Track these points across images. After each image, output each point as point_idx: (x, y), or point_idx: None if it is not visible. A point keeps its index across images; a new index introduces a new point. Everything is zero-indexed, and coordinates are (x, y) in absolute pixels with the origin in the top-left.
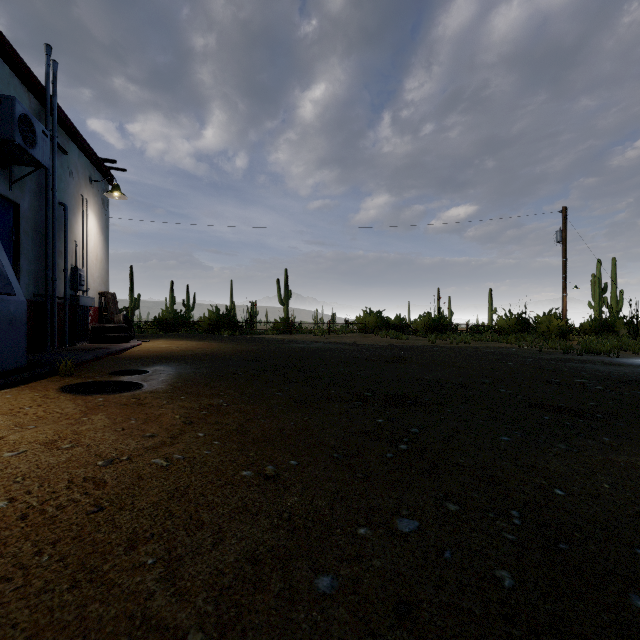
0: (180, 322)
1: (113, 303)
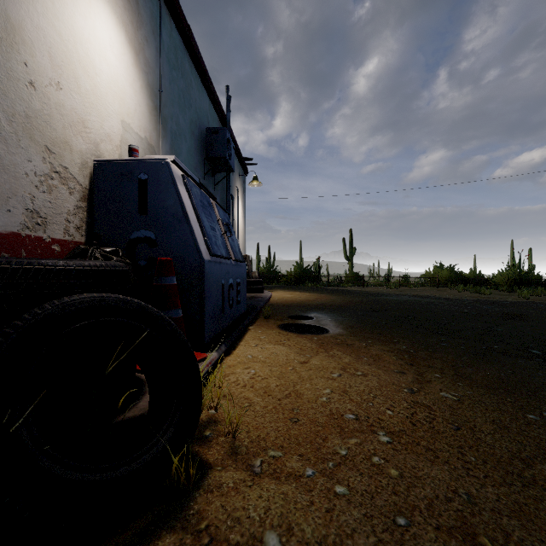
0: (272, 276)
1: (249, 263)
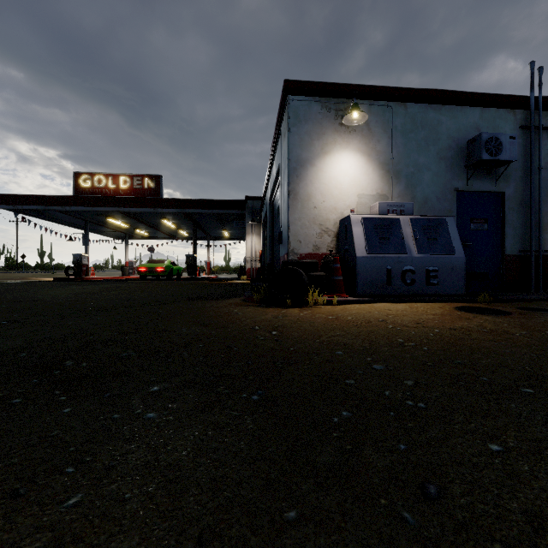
0: None
1: None
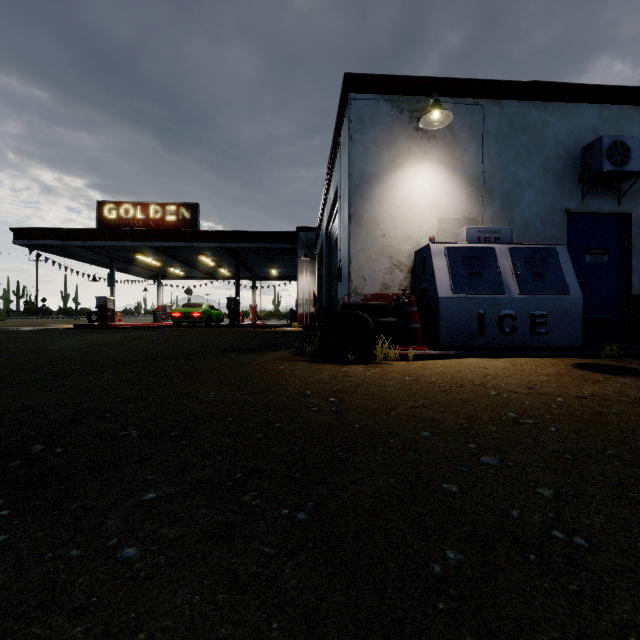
0: None
1: None
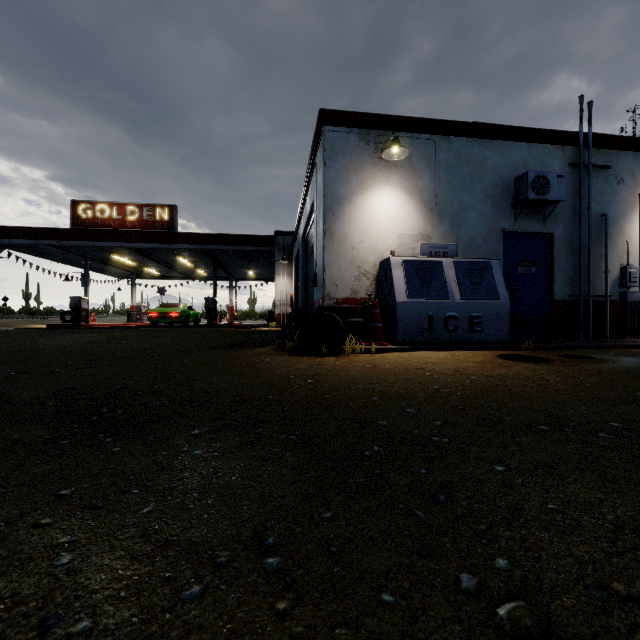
0: None
1: None
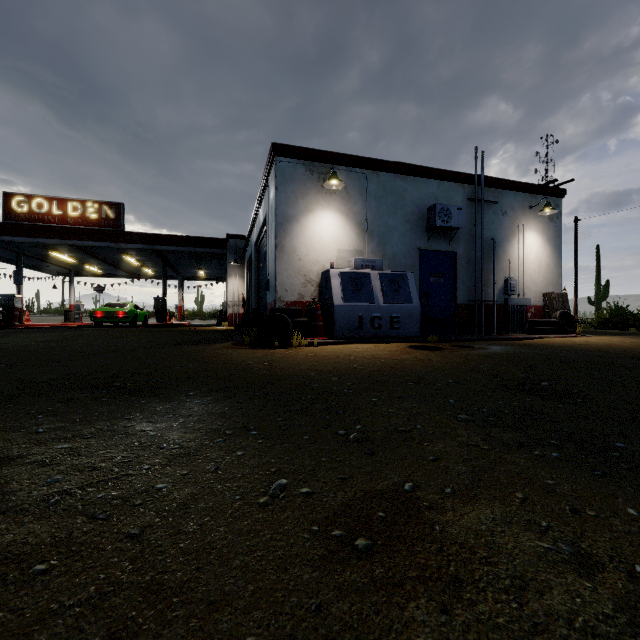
0: None
1: (559, 301)
